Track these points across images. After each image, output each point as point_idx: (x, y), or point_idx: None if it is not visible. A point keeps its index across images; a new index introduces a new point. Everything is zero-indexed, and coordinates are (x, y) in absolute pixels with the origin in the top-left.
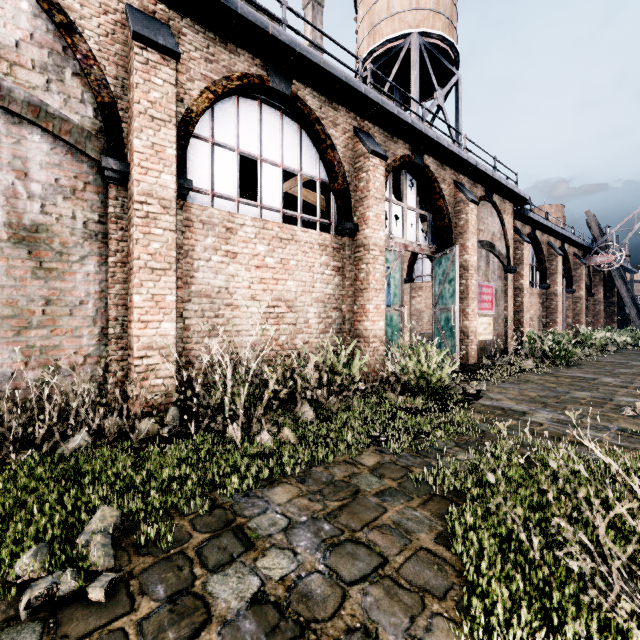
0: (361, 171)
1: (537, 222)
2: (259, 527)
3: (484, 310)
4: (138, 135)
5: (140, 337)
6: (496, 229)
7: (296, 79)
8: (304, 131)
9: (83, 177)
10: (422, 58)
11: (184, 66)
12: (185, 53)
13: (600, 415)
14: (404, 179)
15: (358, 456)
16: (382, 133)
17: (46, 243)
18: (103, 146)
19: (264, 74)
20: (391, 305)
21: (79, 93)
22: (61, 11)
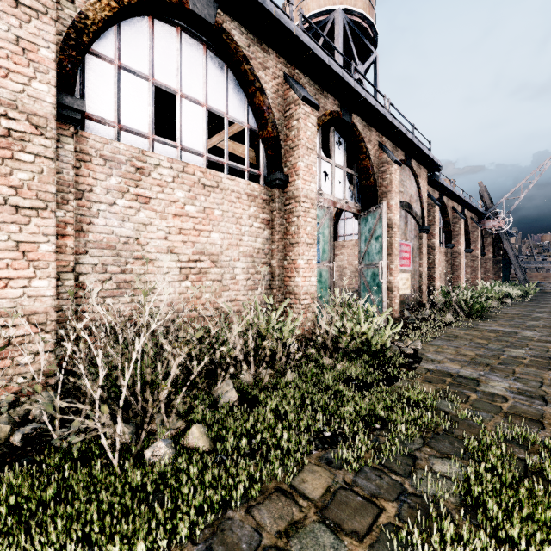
0: (292, 119)
1: (445, 188)
2: None
3: (403, 266)
4: None
5: None
6: (413, 192)
7: (221, 8)
8: (231, 71)
9: None
10: (344, 35)
11: None
12: None
13: None
14: (333, 136)
15: (297, 475)
16: (312, 85)
17: None
18: None
19: None
20: (320, 261)
21: None
22: None
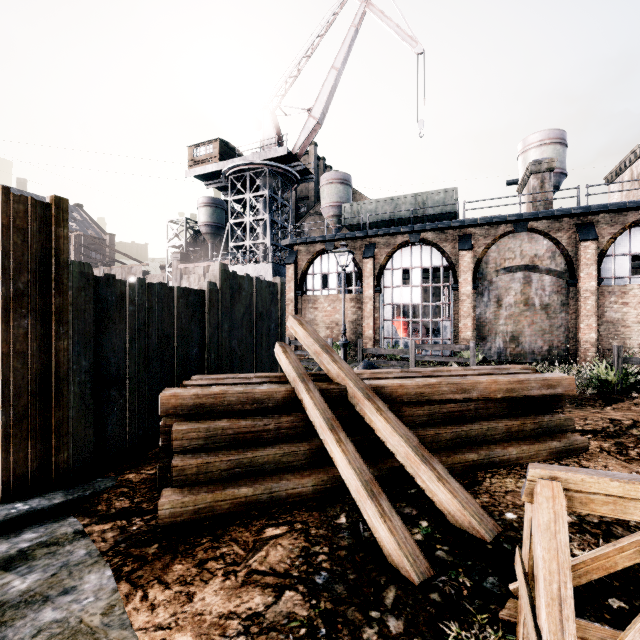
0: None
1: None
2: None
3: None
4: (581, 272)
5: (582, 338)
6: None
7: None
8: None
9: (560, 286)
10: None
11: (599, 234)
12: (600, 229)
13: None
14: None
15: None
16: None
17: (549, 309)
18: (567, 275)
19: None
20: None
21: (559, 261)
22: (555, 239)
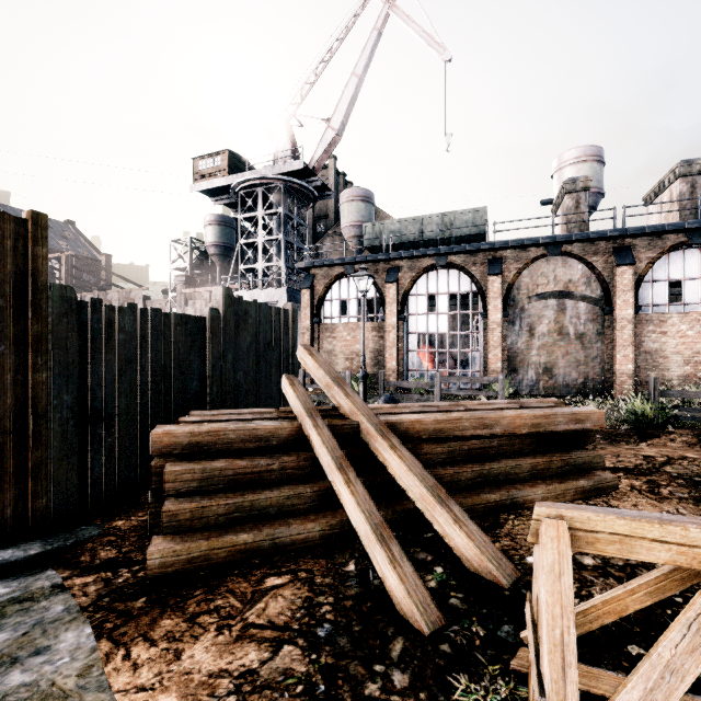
0: None
1: None
2: None
3: None
4: (618, 299)
5: (619, 370)
6: None
7: None
8: None
9: (596, 314)
10: None
11: (637, 258)
12: (637, 253)
13: None
14: None
15: None
16: None
17: (584, 338)
18: (603, 302)
19: (684, 239)
20: None
21: (595, 287)
22: (590, 264)
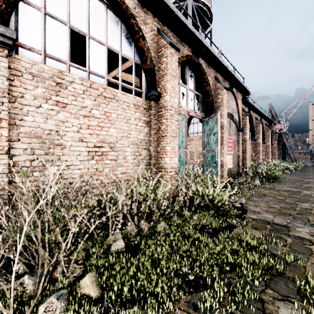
0: (162, 57)
1: (252, 105)
2: None
3: (228, 151)
4: None
5: None
6: (234, 107)
7: None
8: (123, 24)
9: None
10: (193, 15)
11: None
12: None
13: None
14: (187, 71)
15: None
16: (175, 37)
17: None
18: None
19: None
20: (180, 148)
21: None
22: None
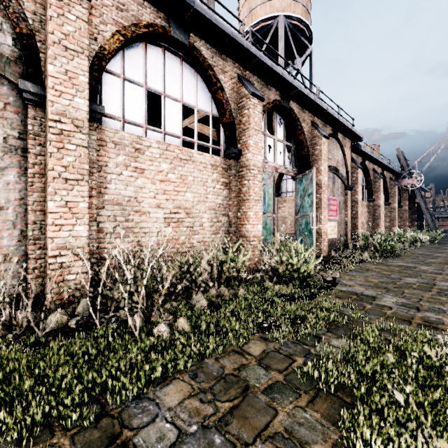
0: (244, 109)
1: (367, 154)
2: (145, 444)
3: (331, 216)
4: (52, 61)
5: (54, 238)
6: (339, 158)
7: (193, 32)
8: (199, 75)
9: (3, 98)
10: (286, 35)
11: (98, 11)
12: None
13: (432, 298)
14: (275, 118)
15: (245, 345)
16: (259, 81)
17: None
18: (22, 72)
19: (167, 26)
20: (266, 212)
21: None
22: None
